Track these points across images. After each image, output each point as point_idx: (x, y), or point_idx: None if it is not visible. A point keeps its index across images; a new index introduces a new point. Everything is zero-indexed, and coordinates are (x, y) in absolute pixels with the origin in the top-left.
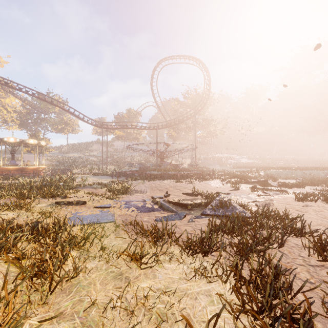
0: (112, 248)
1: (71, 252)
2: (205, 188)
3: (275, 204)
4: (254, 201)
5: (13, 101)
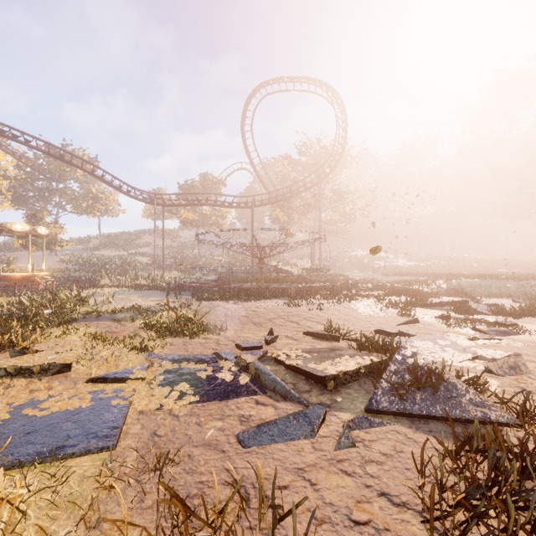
0: None
1: None
2: (348, 319)
3: (528, 367)
4: (474, 356)
5: (2, 159)
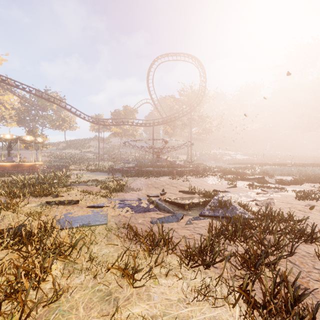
0: (102, 257)
1: (55, 263)
2: (201, 186)
3: (276, 203)
4: (253, 199)
5: (11, 98)
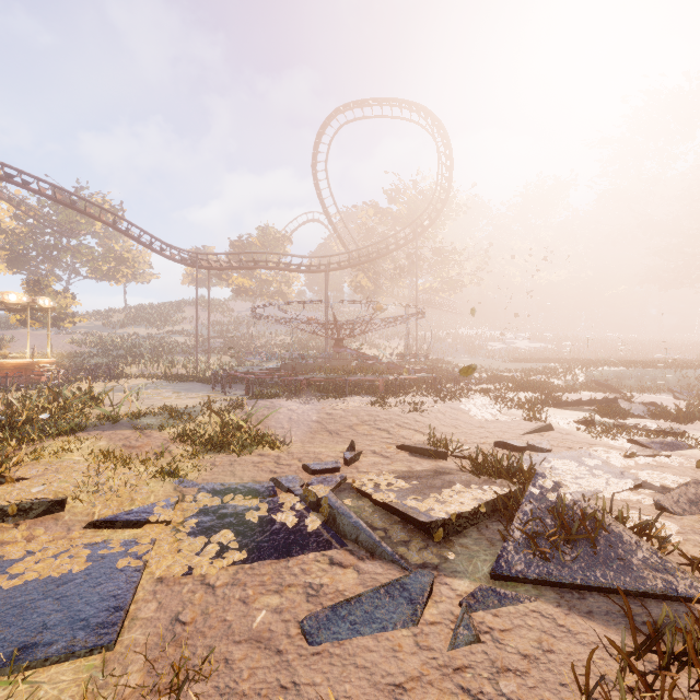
0: None
1: None
2: (456, 425)
3: None
4: (637, 484)
5: None
